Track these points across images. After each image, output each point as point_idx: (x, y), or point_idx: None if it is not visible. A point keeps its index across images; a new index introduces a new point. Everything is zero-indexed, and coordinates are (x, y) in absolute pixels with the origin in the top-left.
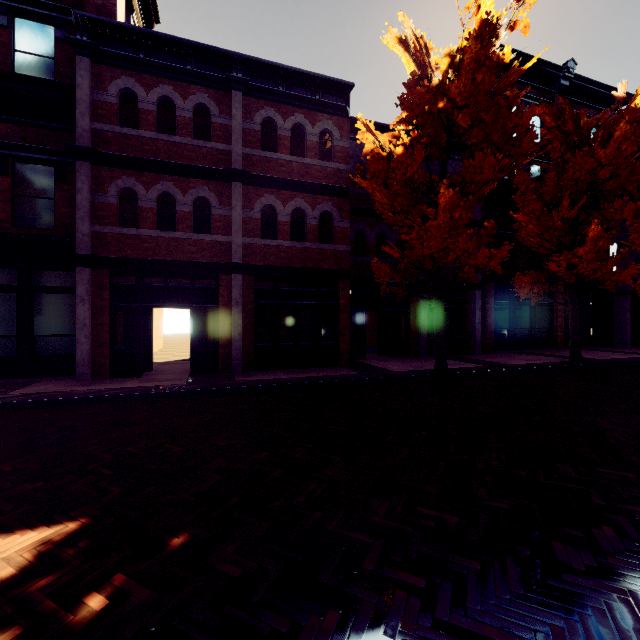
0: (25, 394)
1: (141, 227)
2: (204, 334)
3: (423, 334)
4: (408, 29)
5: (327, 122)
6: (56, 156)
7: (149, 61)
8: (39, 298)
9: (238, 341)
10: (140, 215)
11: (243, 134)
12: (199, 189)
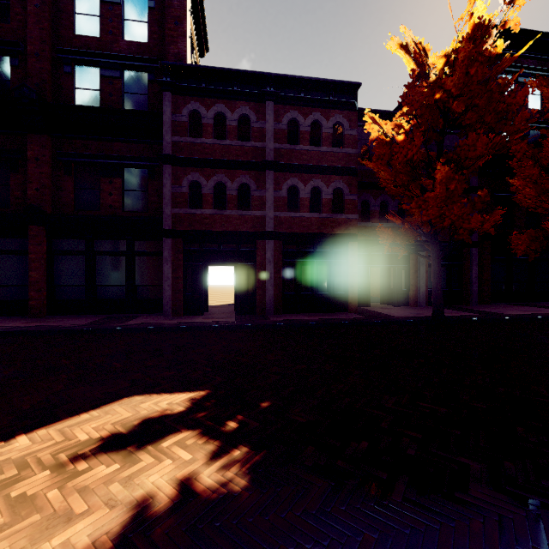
0: (136, 323)
1: (203, 208)
2: (246, 285)
3: (422, 286)
4: (408, 37)
5: (339, 116)
6: (149, 162)
7: (209, 88)
8: (138, 259)
9: (270, 290)
10: (203, 199)
11: (274, 133)
12: (242, 177)
